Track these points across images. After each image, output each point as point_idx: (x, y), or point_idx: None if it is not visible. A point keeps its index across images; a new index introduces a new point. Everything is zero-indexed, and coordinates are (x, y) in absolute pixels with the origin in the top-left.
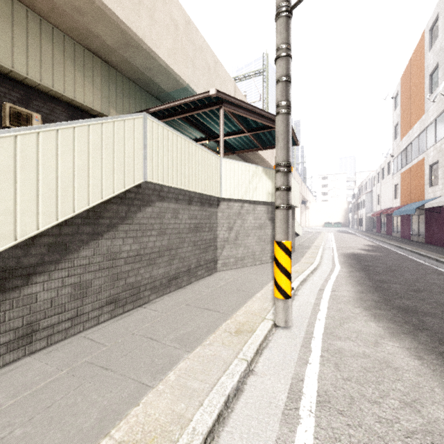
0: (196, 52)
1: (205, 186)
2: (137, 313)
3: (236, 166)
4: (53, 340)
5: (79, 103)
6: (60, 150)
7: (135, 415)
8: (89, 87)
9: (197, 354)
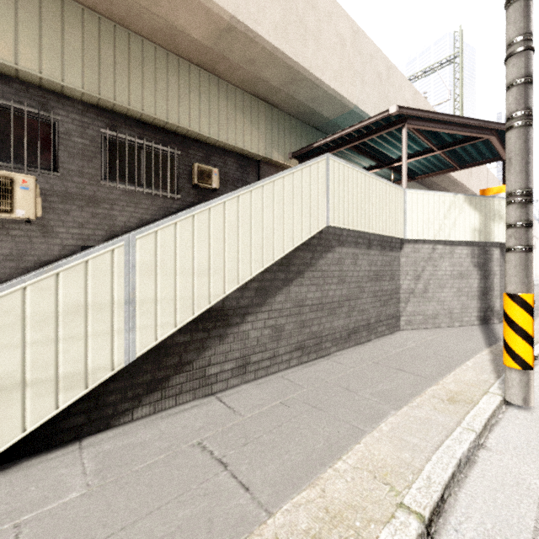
0: (365, 63)
1: (386, 226)
2: (322, 363)
3: (426, 198)
4: (258, 375)
5: (247, 151)
6: (264, 203)
7: (360, 451)
8: (255, 133)
9: (406, 413)
